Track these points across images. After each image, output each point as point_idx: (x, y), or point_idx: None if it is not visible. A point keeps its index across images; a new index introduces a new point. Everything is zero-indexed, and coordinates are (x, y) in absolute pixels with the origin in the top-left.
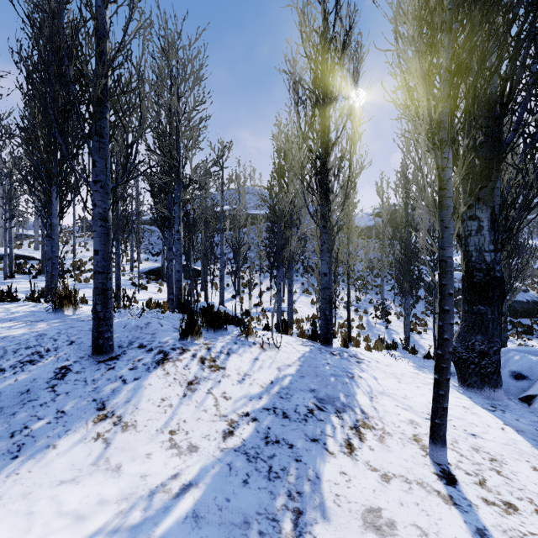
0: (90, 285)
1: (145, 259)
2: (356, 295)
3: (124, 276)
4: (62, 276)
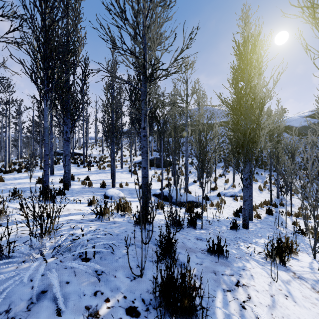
0: (105, 171)
1: (139, 154)
2: (300, 183)
3: (126, 165)
4: (90, 166)
